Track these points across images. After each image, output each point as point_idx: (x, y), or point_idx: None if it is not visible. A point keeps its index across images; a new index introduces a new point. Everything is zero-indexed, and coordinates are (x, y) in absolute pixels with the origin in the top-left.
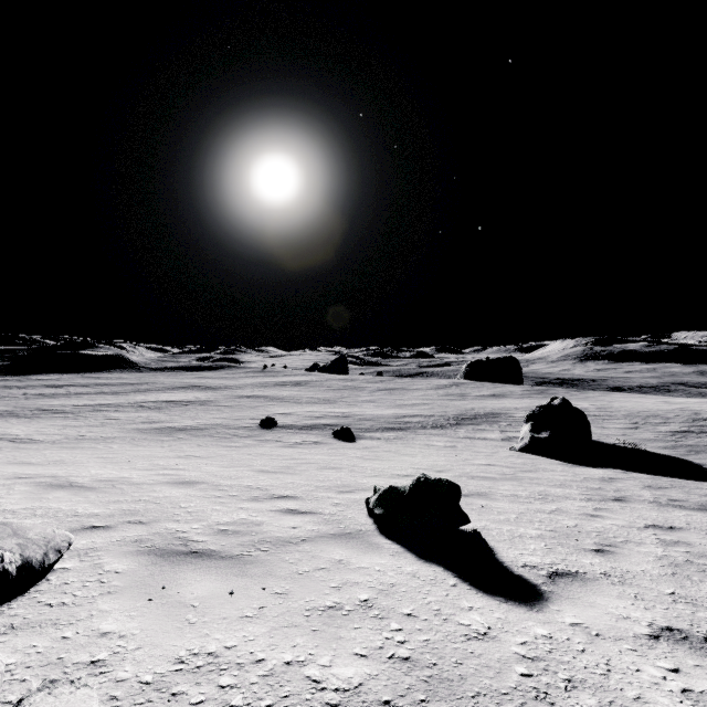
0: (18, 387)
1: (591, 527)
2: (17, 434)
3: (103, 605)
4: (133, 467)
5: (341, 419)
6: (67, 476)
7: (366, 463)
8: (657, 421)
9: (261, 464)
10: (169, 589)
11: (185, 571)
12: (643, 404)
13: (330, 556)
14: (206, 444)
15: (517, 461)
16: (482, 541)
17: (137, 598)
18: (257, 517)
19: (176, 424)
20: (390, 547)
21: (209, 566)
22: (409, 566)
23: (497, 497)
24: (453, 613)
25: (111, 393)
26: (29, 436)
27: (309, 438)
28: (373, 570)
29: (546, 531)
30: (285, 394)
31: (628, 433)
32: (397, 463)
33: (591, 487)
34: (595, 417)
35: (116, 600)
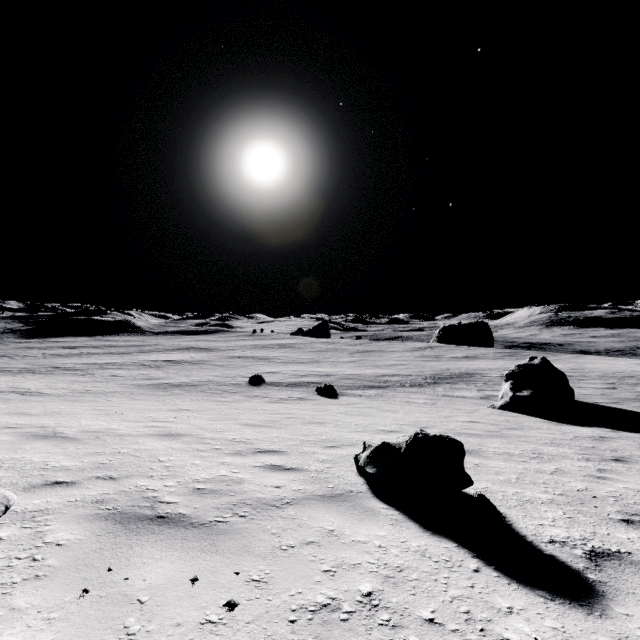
0: (38, 348)
1: (604, 491)
2: (28, 388)
3: (18, 599)
4: (123, 419)
5: (324, 377)
6: (56, 427)
7: (349, 418)
8: (634, 381)
9: (247, 418)
10: (116, 572)
11: (142, 544)
12: (616, 366)
13: (320, 524)
14: (197, 399)
15: (500, 418)
16: (490, 507)
17: (69, 586)
18: (239, 474)
19: (172, 381)
20: (388, 513)
21: (174, 537)
22: (414, 540)
23: (489, 455)
24: (489, 619)
25: (117, 354)
26: (38, 390)
27: (294, 394)
28: (373, 546)
29: (556, 496)
30: (272, 355)
31: (606, 393)
32: (380, 419)
33: (584, 446)
34: (570, 377)
35: (40, 590)
